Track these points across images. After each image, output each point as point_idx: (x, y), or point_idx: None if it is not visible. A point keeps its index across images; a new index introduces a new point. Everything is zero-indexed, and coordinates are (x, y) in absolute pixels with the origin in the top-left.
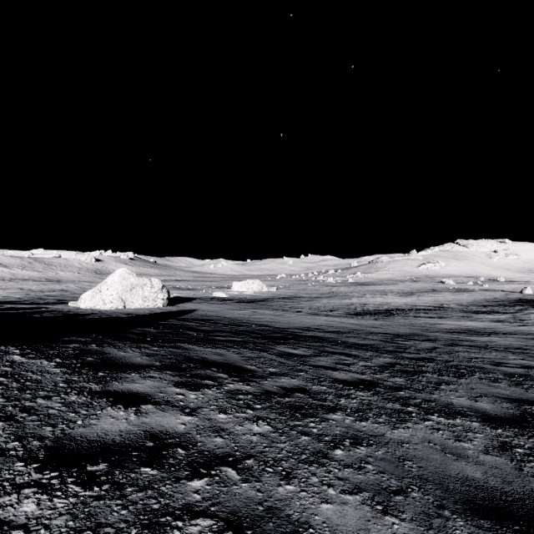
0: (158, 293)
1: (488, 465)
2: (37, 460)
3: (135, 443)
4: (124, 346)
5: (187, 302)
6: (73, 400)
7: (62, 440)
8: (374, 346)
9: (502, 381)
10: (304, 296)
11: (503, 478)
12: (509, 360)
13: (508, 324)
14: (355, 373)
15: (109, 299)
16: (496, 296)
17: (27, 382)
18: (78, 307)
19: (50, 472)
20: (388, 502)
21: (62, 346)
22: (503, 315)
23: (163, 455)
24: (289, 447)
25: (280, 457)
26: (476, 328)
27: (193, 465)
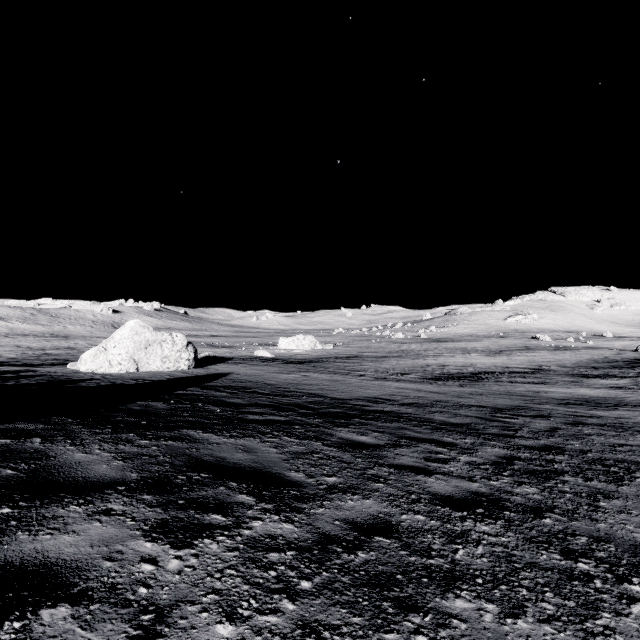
0: (181, 351)
1: None
2: None
3: None
4: (92, 440)
5: (220, 363)
6: None
7: None
8: (471, 427)
9: None
10: (367, 355)
11: None
12: None
13: (632, 393)
14: (459, 478)
15: (117, 360)
16: (606, 356)
17: None
18: (78, 370)
19: None
20: None
21: None
22: (622, 380)
23: None
24: None
25: None
26: (594, 397)
27: None
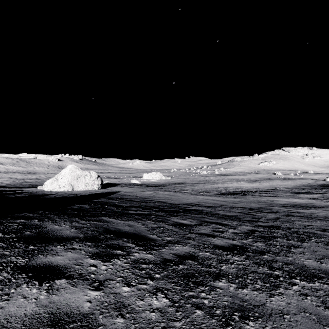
0: (94, 180)
1: None
2: None
3: None
4: (60, 220)
5: (114, 186)
6: None
7: None
8: (237, 217)
9: None
10: (188, 182)
11: None
12: None
13: (320, 201)
14: (228, 239)
15: (63, 185)
16: (309, 182)
17: None
18: (43, 190)
19: None
20: None
21: (10, 222)
22: (316, 195)
23: None
24: (185, 327)
25: None
26: (301, 203)
27: None
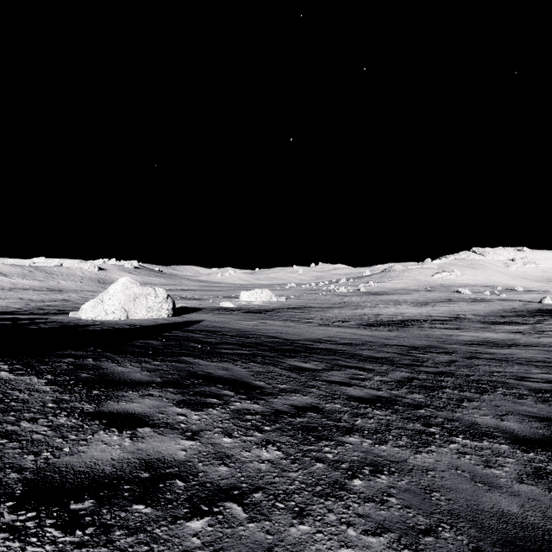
0: (162, 303)
1: (524, 496)
2: (13, 498)
3: (128, 474)
4: (123, 361)
5: (193, 312)
6: (62, 422)
7: (45, 471)
8: (389, 359)
9: (528, 398)
10: (314, 306)
11: (543, 512)
12: (533, 375)
13: (528, 336)
14: (370, 389)
15: (111, 310)
16: (514, 306)
17: (12, 402)
18: (79, 318)
19: (26, 512)
20: (417, 545)
21: (56, 361)
22: (522, 326)
23: (159, 488)
24: (302, 477)
25: (292, 489)
26: (495, 339)
27: (193, 500)
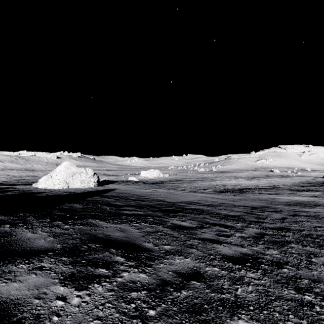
0: (91, 178)
1: None
2: None
3: None
4: (37, 225)
5: (111, 184)
6: None
7: None
8: (240, 217)
9: None
10: (186, 180)
11: None
12: None
13: (322, 199)
14: (236, 246)
15: (57, 182)
16: (307, 180)
17: None
18: (37, 187)
19: None
20: None
21: None
22: (316, 192)
23: None
24: None
25: None
26: (303, 201)
27: None
